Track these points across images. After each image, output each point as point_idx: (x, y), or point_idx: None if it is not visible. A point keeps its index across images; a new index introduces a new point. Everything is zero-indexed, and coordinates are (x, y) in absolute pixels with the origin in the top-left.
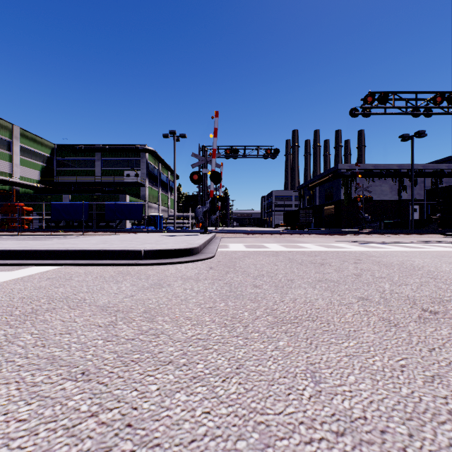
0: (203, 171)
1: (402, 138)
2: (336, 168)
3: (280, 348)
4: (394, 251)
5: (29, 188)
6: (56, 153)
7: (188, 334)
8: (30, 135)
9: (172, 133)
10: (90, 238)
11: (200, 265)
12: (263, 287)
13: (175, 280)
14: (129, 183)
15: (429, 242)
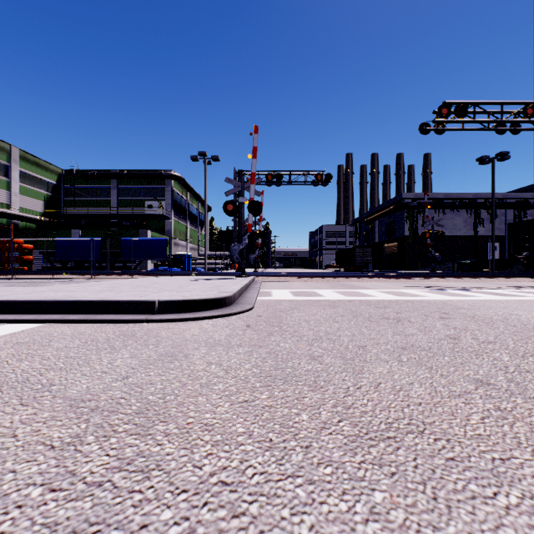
0: (240, 200)
1: (480, 160)
2: (399, 198)
3: (380, 513)
4: (484, 300)
5: (31, 222)
6: (63, 180)
7: (203, 469)
8: (32, 159)
9: (202, 154)
10: (97, 283)
11: (233, 322)
12: (324, 360)
13: (196, 346)
14: (151, 216)
15: (521, 288)
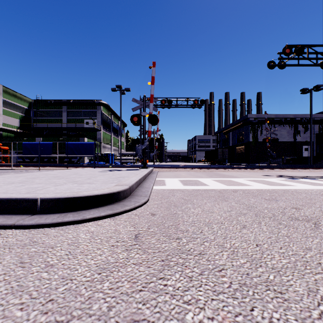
0: (142, 113)
1: (302, 91)
2: (246, 117)
3: None
4: None
5: (10, 133)
6: (32, 106)
7: None
8: (11, 92)
9: (119, 87)
10: (30, 173)
11: (120, 228)
12: None
13: None
14: (88, 129)
15: None
